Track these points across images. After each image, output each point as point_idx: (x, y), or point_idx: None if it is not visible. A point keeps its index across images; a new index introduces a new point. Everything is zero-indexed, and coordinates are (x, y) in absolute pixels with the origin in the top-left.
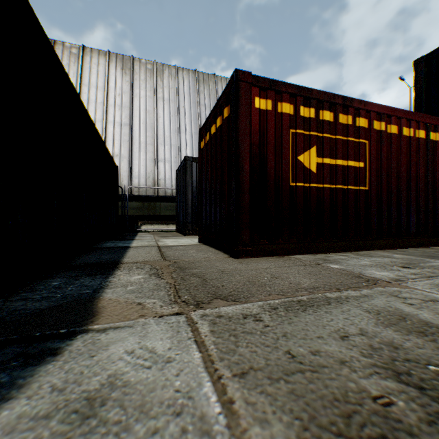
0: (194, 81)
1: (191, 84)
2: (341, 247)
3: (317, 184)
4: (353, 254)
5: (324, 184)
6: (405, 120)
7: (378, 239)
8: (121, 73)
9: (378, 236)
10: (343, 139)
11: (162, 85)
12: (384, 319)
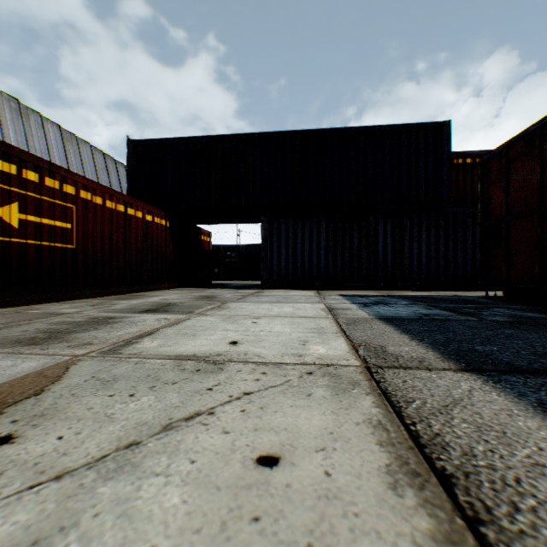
0: None
1: None
2: (49, 299)
3: (21, 240)
4: (60, 303)
5: (30, 240)
6: (109, 195)
7: (86, 289)
8: None
9: (87, 288)
10: (51, 201)
11: None
12: (54, 324)
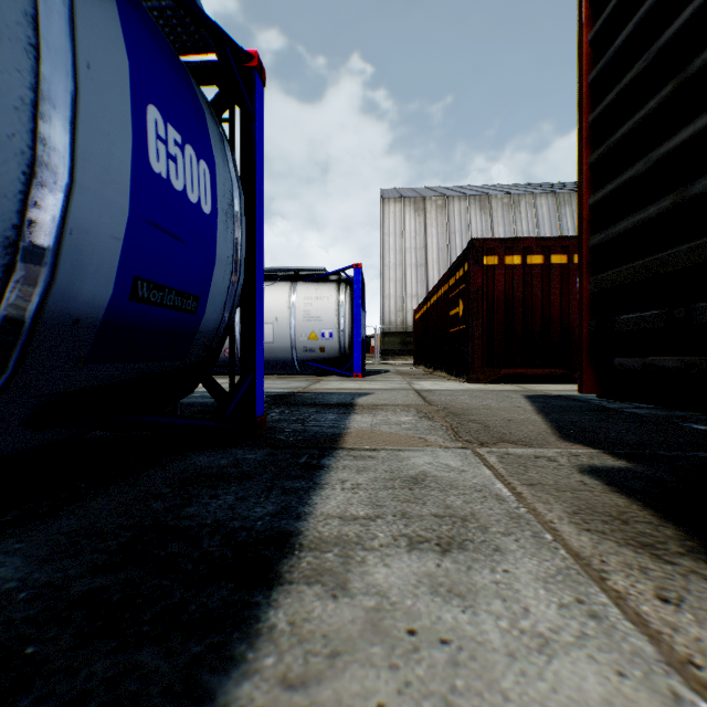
0: (553, 205)
1: (550, 208)
2: None
3: None
4: None
5: None
6: None
7: None
8: (480, 214)
9: None
10: None
11: (520, 217)
12: None
